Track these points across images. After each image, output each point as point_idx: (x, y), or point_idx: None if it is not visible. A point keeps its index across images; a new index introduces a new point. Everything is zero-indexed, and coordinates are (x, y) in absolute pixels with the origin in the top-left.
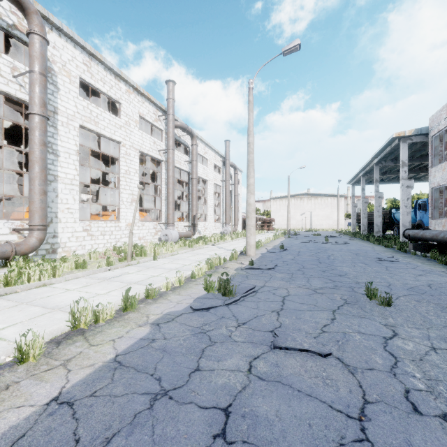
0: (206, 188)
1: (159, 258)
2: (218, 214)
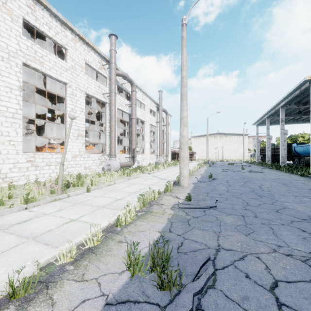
0: (144, 127)
1: (94, 189)
2: (153, 148)
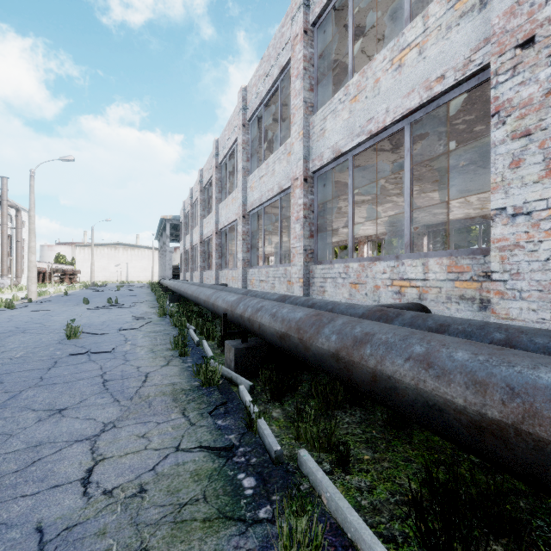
0: None
1: None
2: None
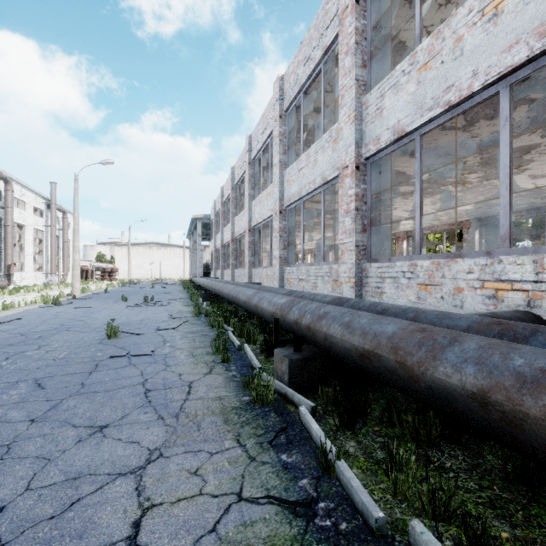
0: (23, 234)
1: None
2: (40, 262)
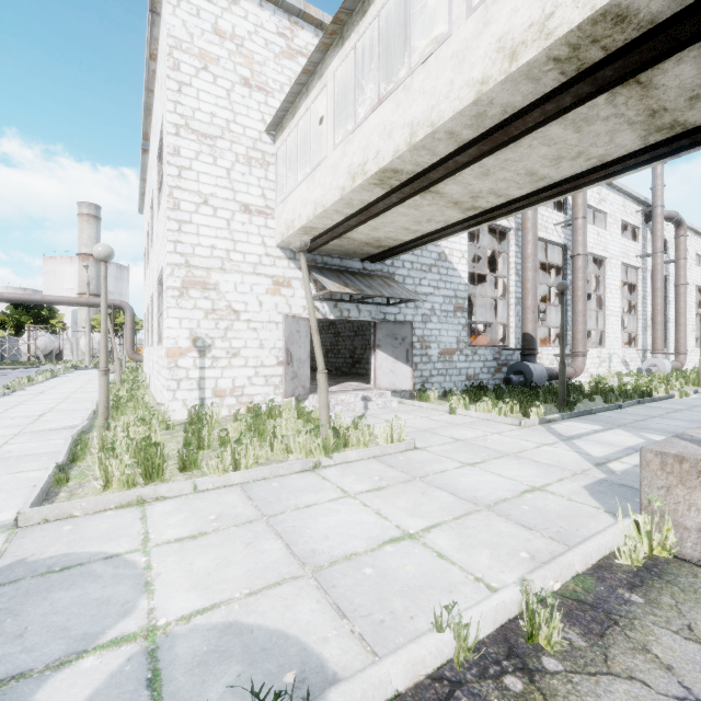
0: None
1: None
2: None
